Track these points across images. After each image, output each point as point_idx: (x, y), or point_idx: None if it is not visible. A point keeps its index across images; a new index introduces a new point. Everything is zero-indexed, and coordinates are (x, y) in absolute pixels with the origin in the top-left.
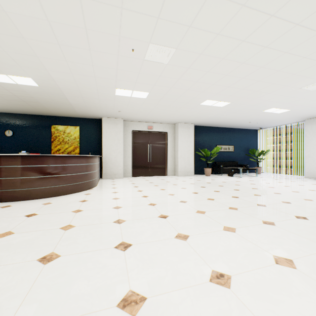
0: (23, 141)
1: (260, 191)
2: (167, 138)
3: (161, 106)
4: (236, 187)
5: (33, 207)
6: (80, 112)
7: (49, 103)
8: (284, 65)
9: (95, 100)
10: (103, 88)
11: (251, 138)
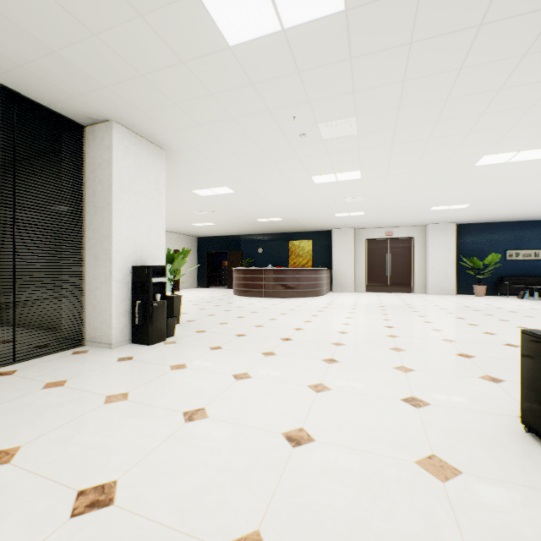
0: (269, 256)
1: (493, 309)
2: (412, 244)
3: (385, 216)
4: (475, 305)
5: (282, 300)
6: (312, 228)
7: (288, 226)
8: (474, 184)
9: (321, 221)
10: (325, 215)
11: None
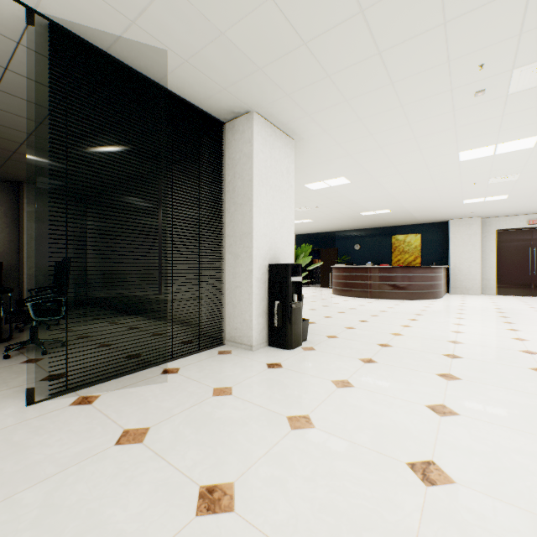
0: (367, 253)
1: None
2: None
3: None
4: None
5: (394, 302)
6: (422, 220)
7: (393, 219)
8: None
9: (440, 210)
10: (449, 202)
11: None
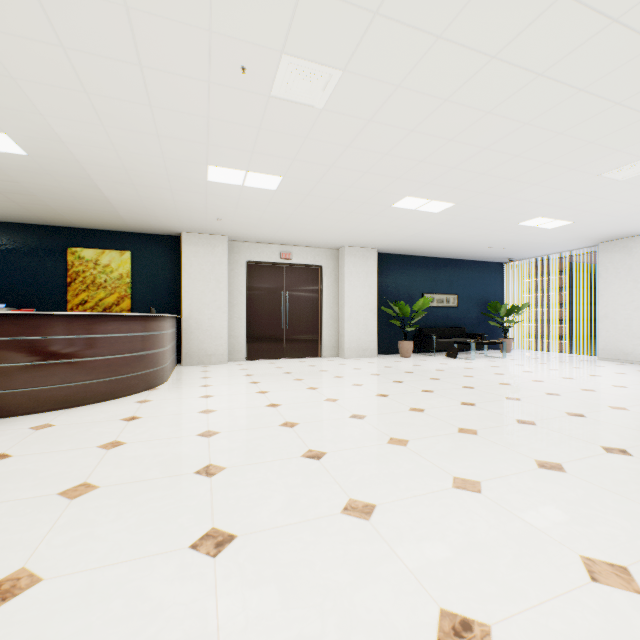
0: (1, 282)
1: (517, 390)
2: (321, 277)
3: (309, 209)
4: (466, 381)
5: (6, 437)
6: (132, 220)
7: (57, 197)
8: (574, 122)
9: (163, 192)
10: (180, 164)
11: (492, 279)
